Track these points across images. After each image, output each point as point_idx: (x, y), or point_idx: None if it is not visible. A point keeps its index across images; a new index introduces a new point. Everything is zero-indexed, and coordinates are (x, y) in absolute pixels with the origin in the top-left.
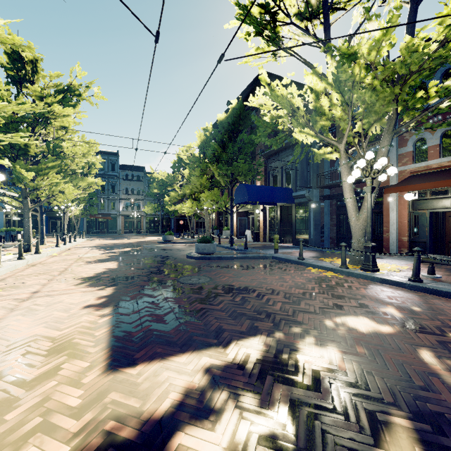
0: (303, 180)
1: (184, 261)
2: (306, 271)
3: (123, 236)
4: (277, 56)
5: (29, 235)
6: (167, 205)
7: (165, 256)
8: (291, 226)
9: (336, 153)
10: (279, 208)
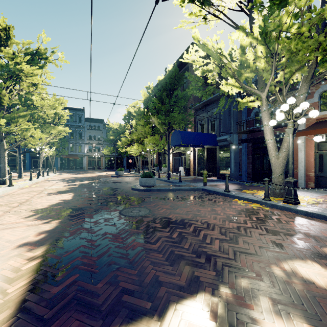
0: (225, 127)
1: (129, 192)
2: (233, 203)
3: (87, 171)
4: (206, 22)
5: (4, 171)
6: (119, 148)
7: (114, 188)
8: (215, 164)
9: (258, 102)
10: (205, 149)
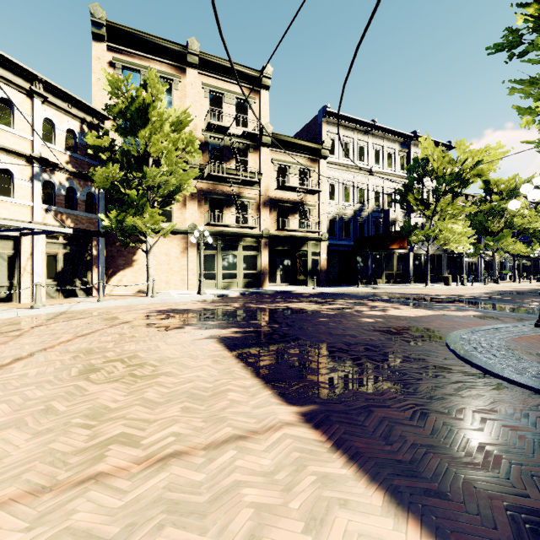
0: None
1: None
2: None
3: None
4: None
5: (495, 274)
6: None
7: None
8: None
9: None
10: None
